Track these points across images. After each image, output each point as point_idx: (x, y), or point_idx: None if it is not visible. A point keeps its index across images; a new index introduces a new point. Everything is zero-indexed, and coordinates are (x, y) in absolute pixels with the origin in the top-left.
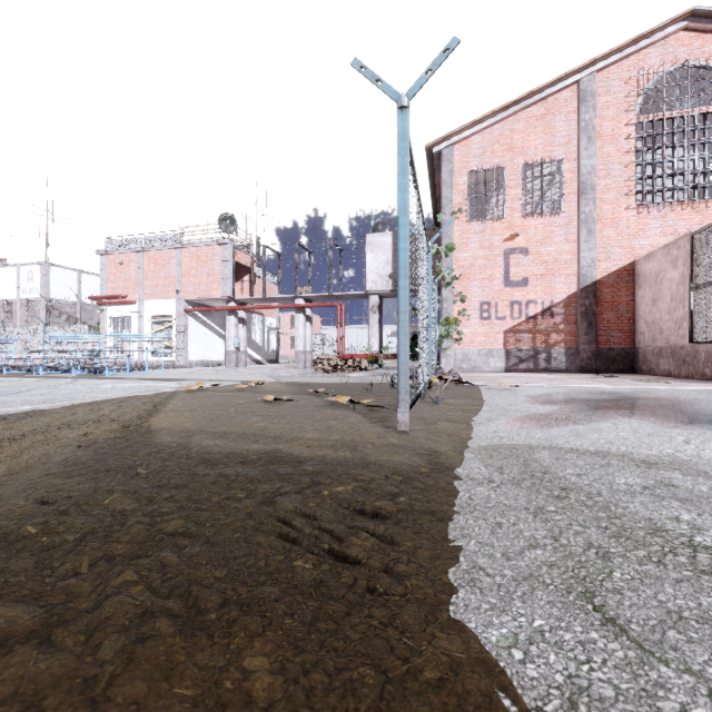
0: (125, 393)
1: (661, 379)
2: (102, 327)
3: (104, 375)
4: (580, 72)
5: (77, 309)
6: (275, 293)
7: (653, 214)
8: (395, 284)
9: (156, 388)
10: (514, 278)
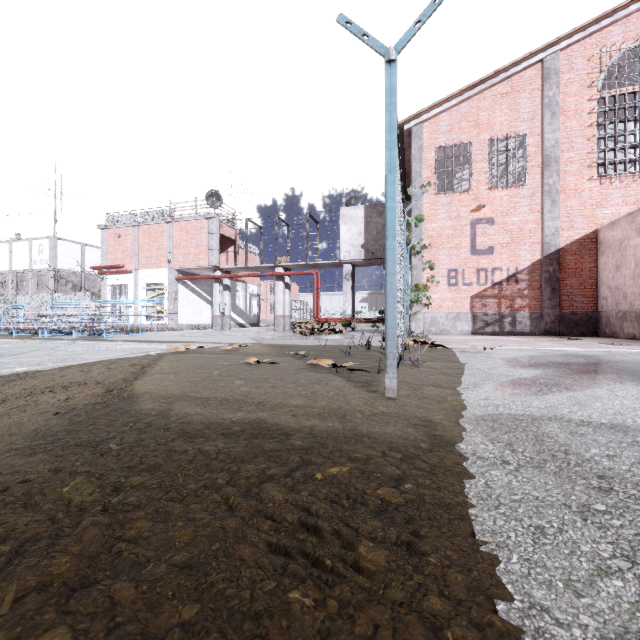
0: (116, 354)
1: (628, 342)
2: (103, 294)
3: (101, 337)
4: (544, 51)
5: (81, 278)
6: (256, 263)
7: (615, 184)
8: (367, 253)
9: (146, 350)
10: (480, 247)
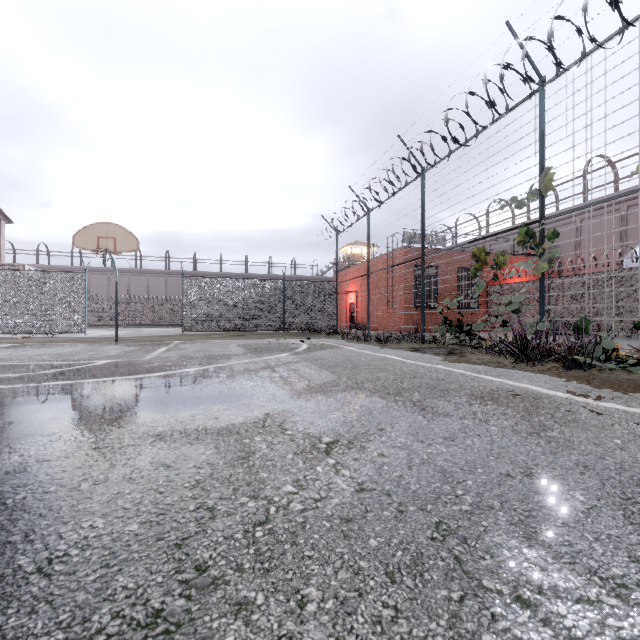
0: None
1: None
2: None
3: None
4: None
5: None
6: None
7: None
8: None
9: None
10: None
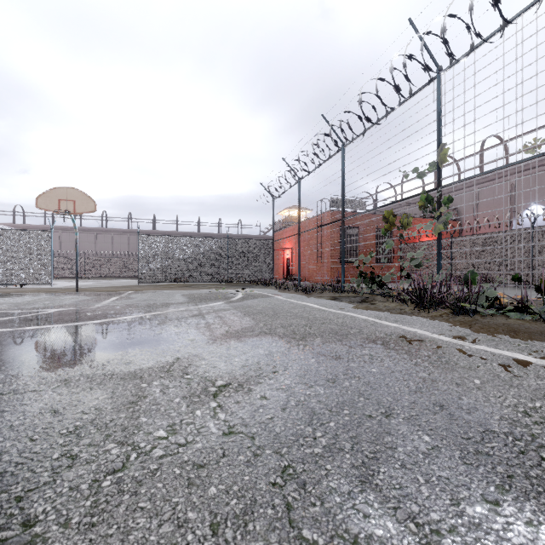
0: None
1: None
2: None
3: None
4: None
5: None
6: None
7: None
8: None
9: None
10: None
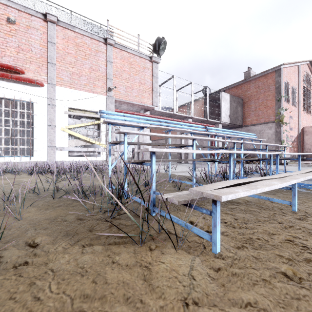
0: None
1: None
2: None
3: None
4: (300, 62)
5: None
6: None
7: (304, 114)
8: (230, 120)
9: None
10: (290, 127)
